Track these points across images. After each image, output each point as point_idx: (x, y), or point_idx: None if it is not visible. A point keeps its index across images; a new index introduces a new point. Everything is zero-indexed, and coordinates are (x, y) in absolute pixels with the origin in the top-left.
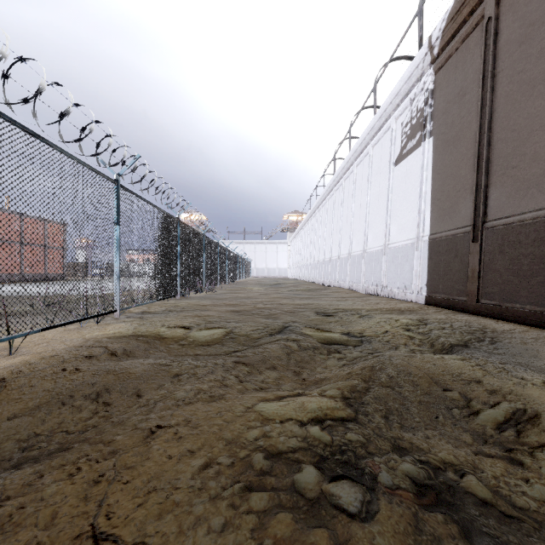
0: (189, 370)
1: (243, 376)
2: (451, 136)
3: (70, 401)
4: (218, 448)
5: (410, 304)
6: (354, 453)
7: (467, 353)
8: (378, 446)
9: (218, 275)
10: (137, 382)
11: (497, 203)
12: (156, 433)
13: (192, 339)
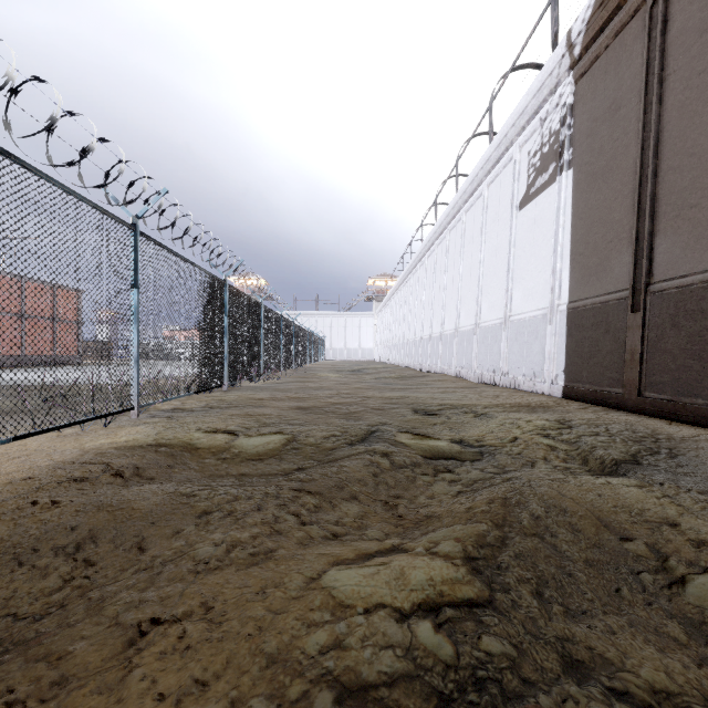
0: (225, 503)
1: (308, 514)
2: (599, 167)
3: (31, 558)
4: (251, 676)
5: (542, 397)
6: (500, 686)
7: (644, 476)
8: (538, 662)
9: (281, 358)
10: (142, 525)
11: (668, 258)
12: (147, 637)
13: (238, 450)
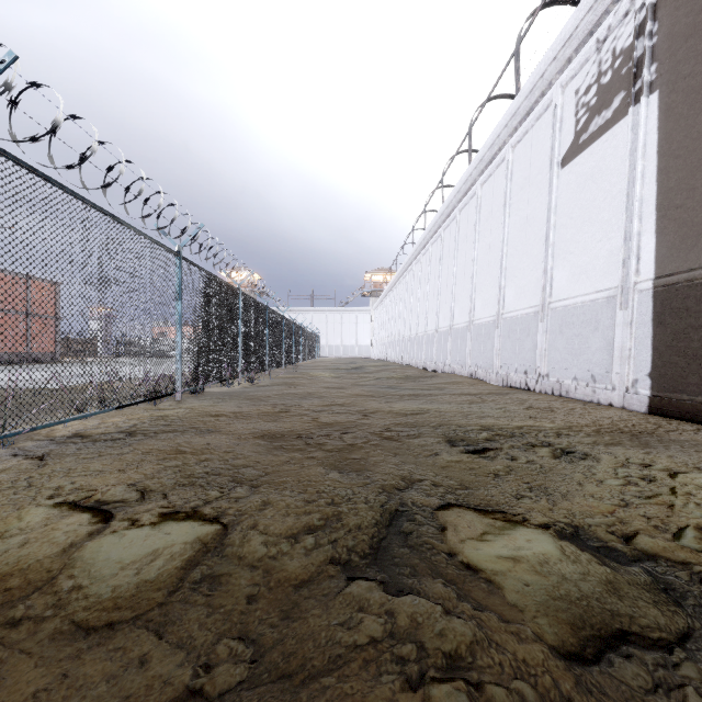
0: None
1: None
2: None
3: None
4: None
5: (619, 412)
6: None
7: None
8: None
9: (267, 355)
10: None
11: None
12: None
13: (73, 583)
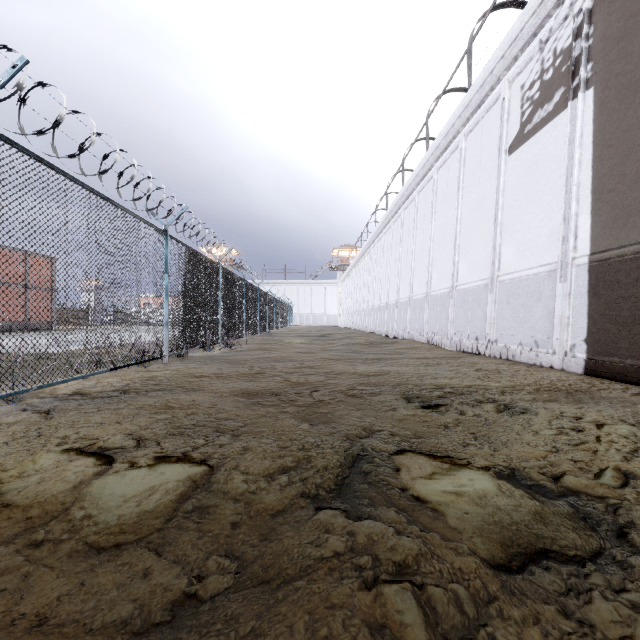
0: None
1: None
2: None
3: None
4: None
5: (558, 374)
6: None
7: None
8: None
9: (244, 323)
10: None
11: None
12: None
13: (84, 513)
